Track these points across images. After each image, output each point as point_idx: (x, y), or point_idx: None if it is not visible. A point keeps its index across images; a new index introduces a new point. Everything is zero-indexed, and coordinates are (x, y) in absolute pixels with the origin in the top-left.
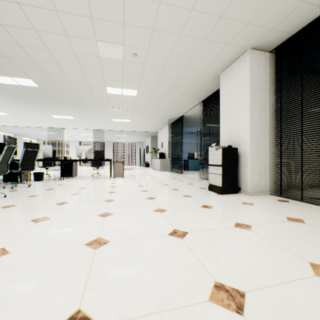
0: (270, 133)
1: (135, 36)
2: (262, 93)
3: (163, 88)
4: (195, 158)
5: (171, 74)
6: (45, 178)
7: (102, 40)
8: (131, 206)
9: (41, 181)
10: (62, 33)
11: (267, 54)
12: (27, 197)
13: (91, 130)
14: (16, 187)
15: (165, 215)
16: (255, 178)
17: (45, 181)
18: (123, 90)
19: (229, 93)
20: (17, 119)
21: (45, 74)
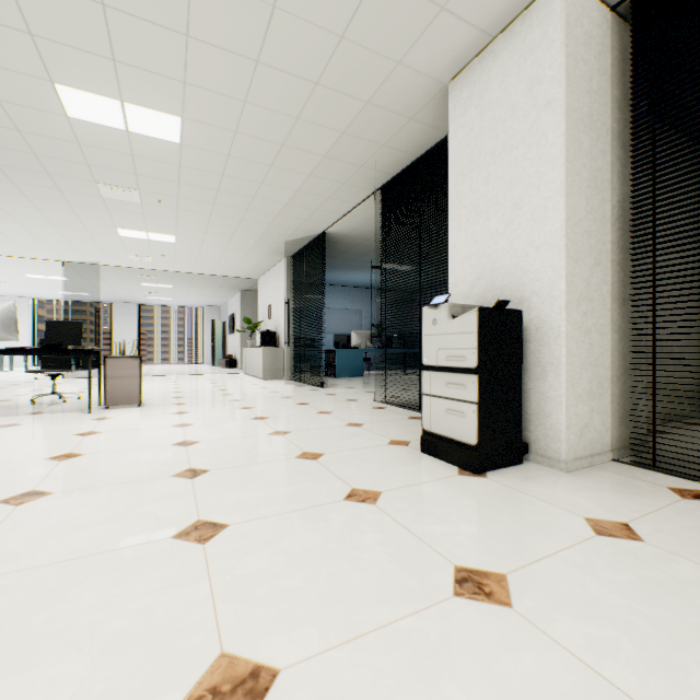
0: (613, 267)
1: None
2: (594, 135)
3: (268, 122)
4: (353, 345)
5: (295, 55)
6: None
7: None
8: (38, 660)
9: None
10: None
11: (605, 12)
12: None
13: (57, 263)
14: None
15: None
16: (579, 411)
17: None
18: (128, 109)
19: (484, 138)
20: None
21: None
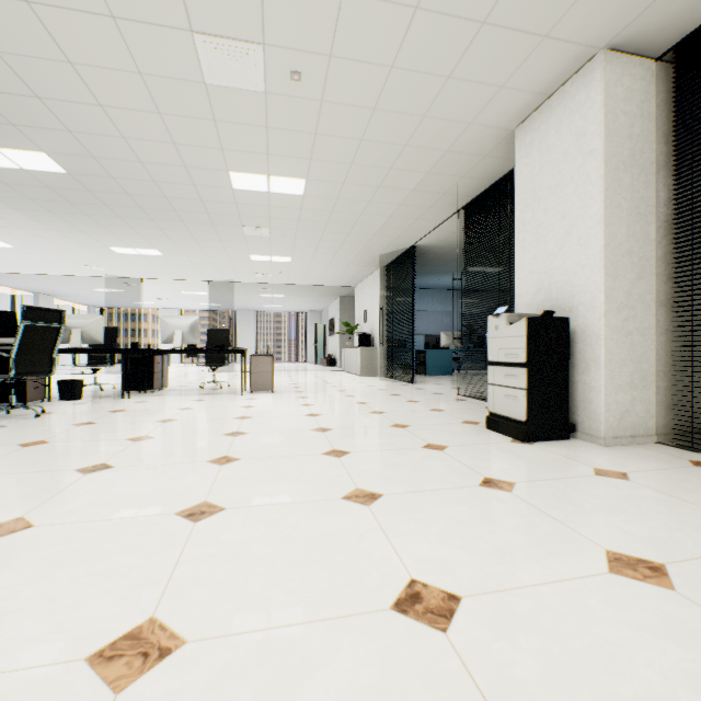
0: (659, 279)
1: (294, 14)
2: (636, 171)
3: (368, 174)
4: (442, 346)
5: (389, 132)
6: (90, 394)
7: (206, 30)
8: (281, 481)
9: (77, 400)
10: (99, 11)
11: (650, 64)
12: (14, 448)
13: (203, 282)
14: (6, 418)
15: (377, 515)
16: (619, 399)
17: (84, 402)
18: (271, 179)
19: (542, 177)
20: (34, 258)
21: (77, 138)
